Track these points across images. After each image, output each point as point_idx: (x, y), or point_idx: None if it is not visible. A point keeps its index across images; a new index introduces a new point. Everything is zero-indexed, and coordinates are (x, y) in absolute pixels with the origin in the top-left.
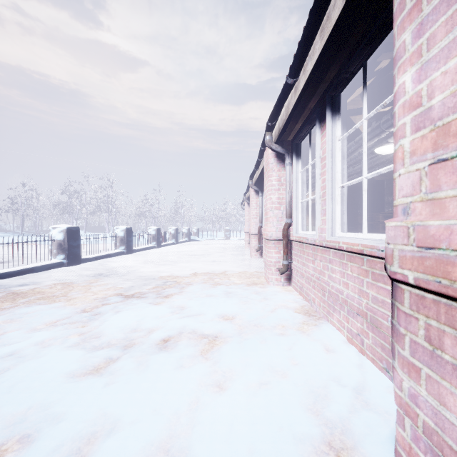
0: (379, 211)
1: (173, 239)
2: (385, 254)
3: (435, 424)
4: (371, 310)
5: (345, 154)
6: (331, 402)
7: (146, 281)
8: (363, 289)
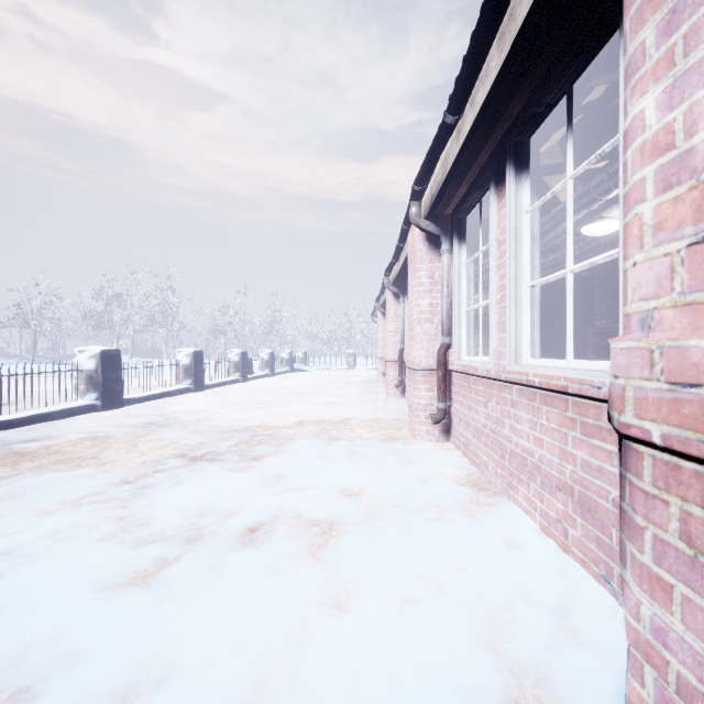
0: (586, 324)
1: (266, 369)
2: (610, 394)
3: (699, 680)
4: (580, 482)
5: (536, 235)
6: (518, 632)
7: (224, 435)
8: (567, 449)
